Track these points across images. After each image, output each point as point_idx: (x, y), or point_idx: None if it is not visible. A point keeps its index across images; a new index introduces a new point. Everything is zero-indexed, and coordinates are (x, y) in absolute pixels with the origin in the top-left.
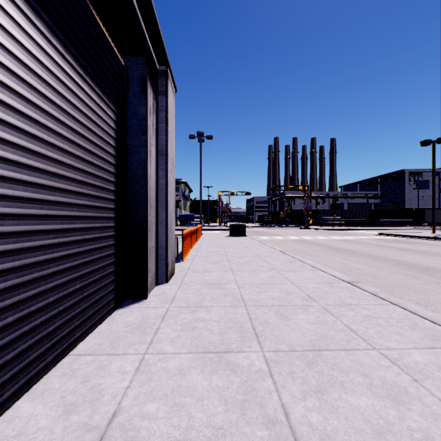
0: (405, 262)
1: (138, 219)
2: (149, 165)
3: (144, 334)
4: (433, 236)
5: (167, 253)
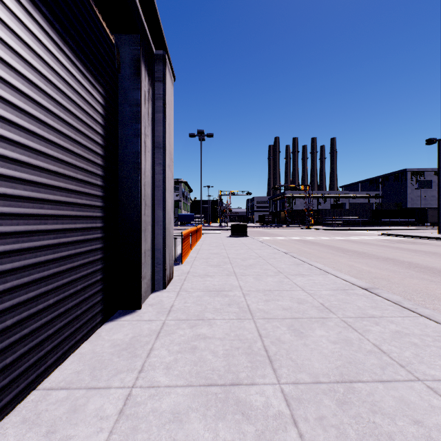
0: (417, 265)
1: (131, 219)
2: (144, 158)
3: (134, 357)
4: (439, 236)
5: (164, 256)
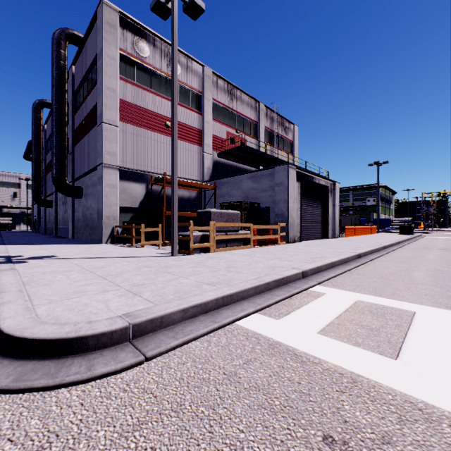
0: None
1: (327, 222)
2: (330, 209)
3: (327, 240)
4: None
5: (335, 231)
